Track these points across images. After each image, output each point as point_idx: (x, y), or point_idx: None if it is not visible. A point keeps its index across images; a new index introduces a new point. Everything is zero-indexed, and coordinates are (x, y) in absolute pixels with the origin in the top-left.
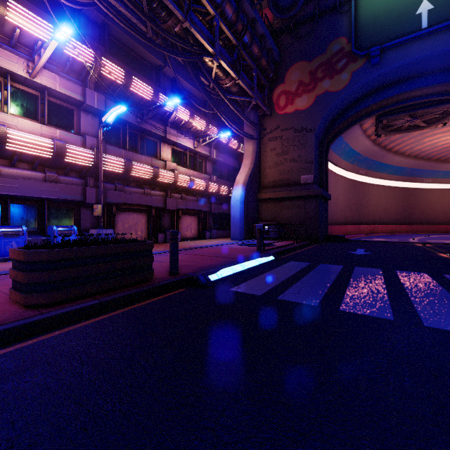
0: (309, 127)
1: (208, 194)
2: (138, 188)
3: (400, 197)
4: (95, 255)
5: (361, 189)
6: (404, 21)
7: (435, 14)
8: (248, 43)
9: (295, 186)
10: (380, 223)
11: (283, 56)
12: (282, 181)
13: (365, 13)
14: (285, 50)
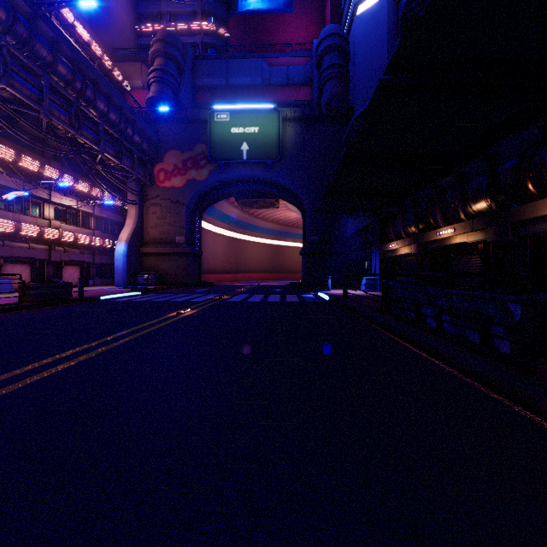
0: (182, 201)
1: (91, 247)
2: (22, 243)
3: (270, 252)
4: (54, 286)
5: (238, 245)
6: (236, 150)
7: (249, 153)
8: (129, 136)
9: (172, 244)
10: (255, 273)
11: (162, 141)
12: (162, 240)
13: (215, 136)
14: (164, 137)
